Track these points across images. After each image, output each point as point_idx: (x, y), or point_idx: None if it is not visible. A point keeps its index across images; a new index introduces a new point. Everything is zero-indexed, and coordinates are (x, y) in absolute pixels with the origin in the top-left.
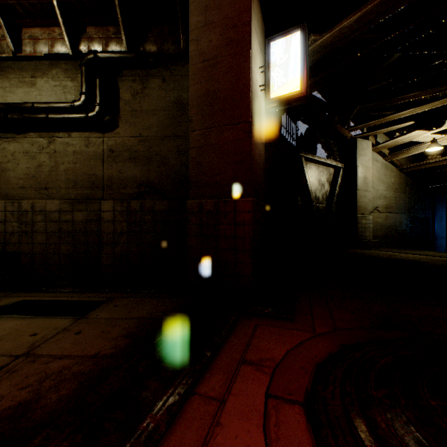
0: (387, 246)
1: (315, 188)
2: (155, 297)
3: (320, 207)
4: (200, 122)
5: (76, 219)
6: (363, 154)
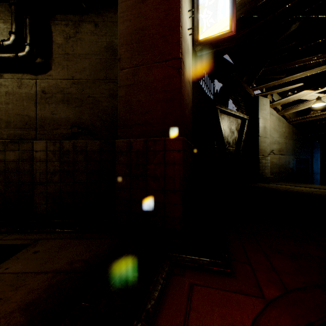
0: (280, 180)
1: (227, 134)
2: (83, 237)
3: (231, 150)
4: (129, 60)
5: (8, 159)
6: (263, 109)
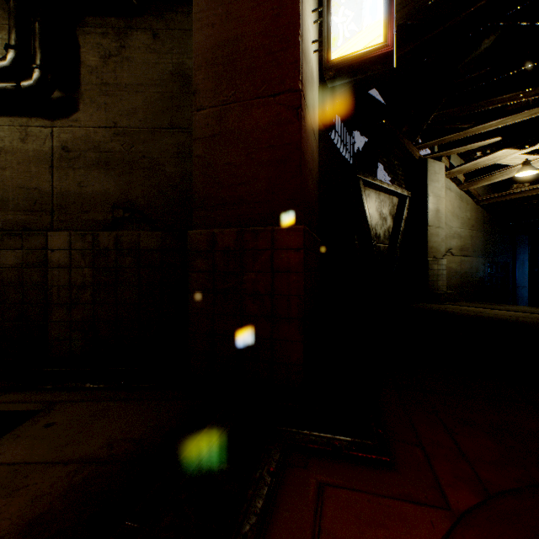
0: (462, 299)
1: (375, 222)
2: (132, 399)
3: (381, 248)
4: (212, 94)
5: (4, 263)
6: (435, 180)
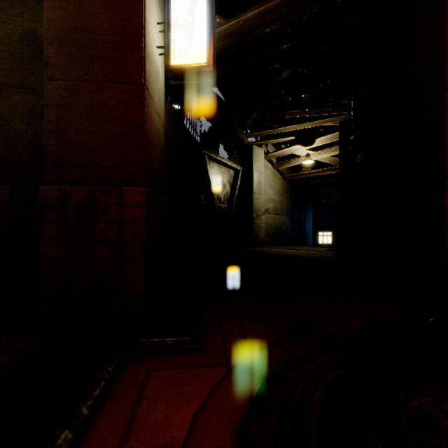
0: (275, 244)
1: (217, 188)
2: None
3: (222, 207)
4: (64, 69)
5: None
6: (258, 160)
